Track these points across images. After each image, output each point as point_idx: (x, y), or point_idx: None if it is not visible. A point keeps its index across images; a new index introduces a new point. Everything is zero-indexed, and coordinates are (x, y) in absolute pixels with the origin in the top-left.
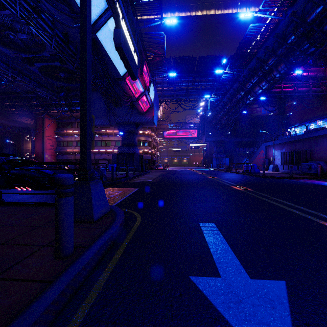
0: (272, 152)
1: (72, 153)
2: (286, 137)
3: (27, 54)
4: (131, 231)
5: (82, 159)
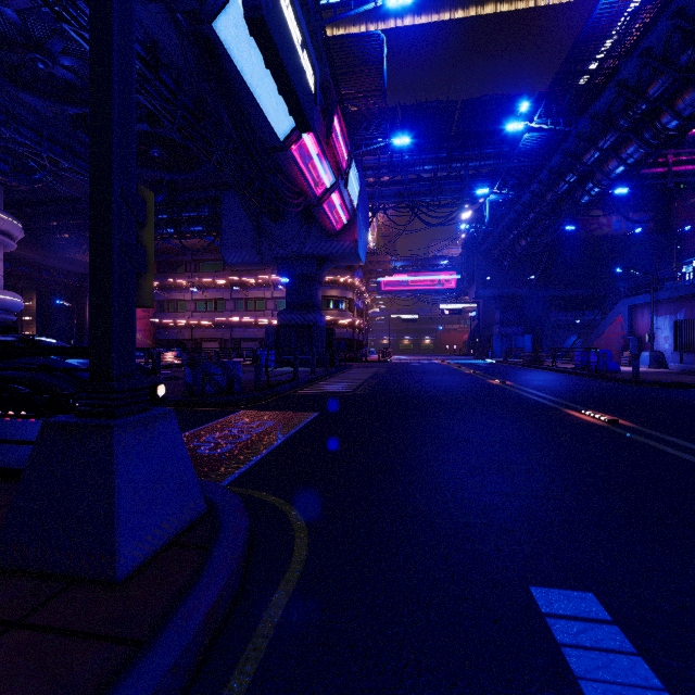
0: (647, 319)
1: (186, 326)
2: (686, 282)
3: (78, 108)
4: (256, 630)
5: (95, 337)
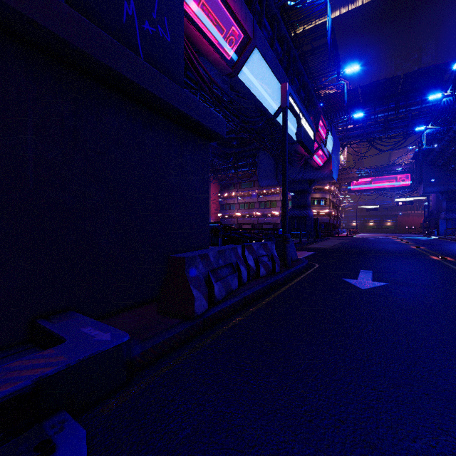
0: None
1: (234, 217)
2: None
3: None
4: (313, 268)
5: (283, 227)
